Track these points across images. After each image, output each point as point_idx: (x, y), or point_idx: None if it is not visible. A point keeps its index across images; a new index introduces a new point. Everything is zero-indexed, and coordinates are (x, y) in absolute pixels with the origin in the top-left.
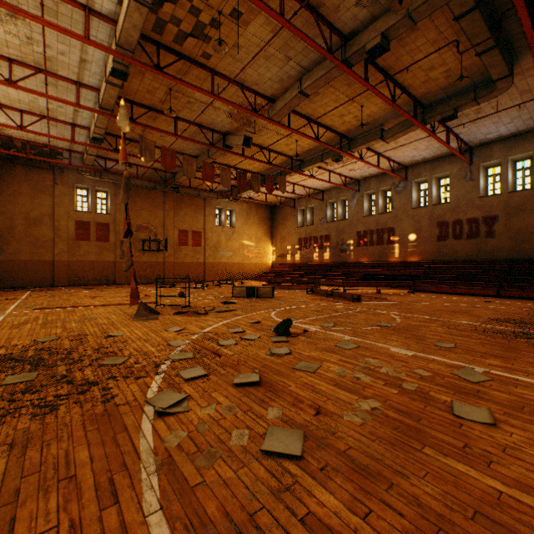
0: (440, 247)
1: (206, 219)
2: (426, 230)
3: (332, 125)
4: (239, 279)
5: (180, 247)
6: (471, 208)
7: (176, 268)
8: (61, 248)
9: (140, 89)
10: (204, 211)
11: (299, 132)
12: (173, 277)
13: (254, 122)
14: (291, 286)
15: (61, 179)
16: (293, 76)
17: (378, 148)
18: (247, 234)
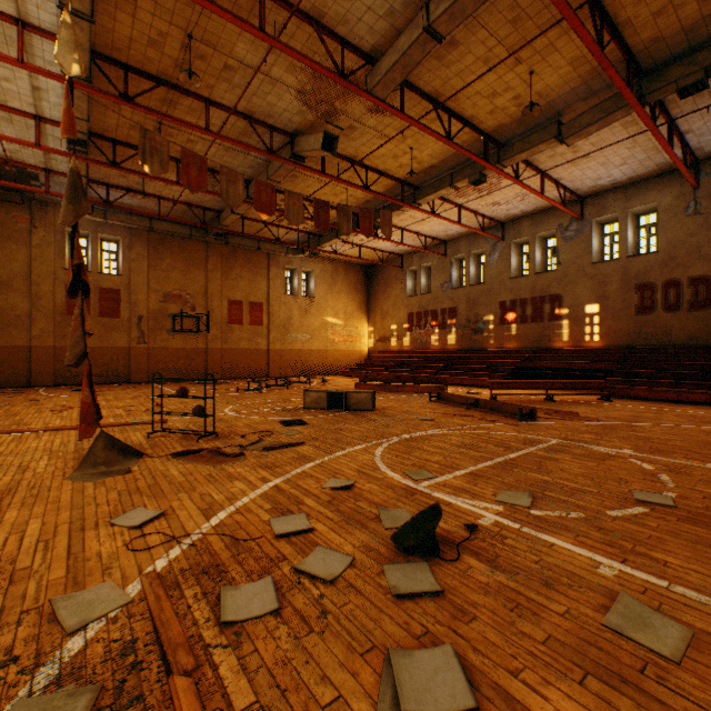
0: (642, 324)
1: (270, 284)
2: (617, 298)
3: (473, 116)
4: (319, 373)
5: (231, 326)
6: (697, 259)
7: (225, 357)
8: (42, 327)
9: (136, 37)
10: (268, 273)
11: (418, 123)
12: (221, 371)
13: (340, 110)
14: (401, 387)
15: (42, 220)
16: (413, 0)
17: (543, 162)
18: (332, 307)
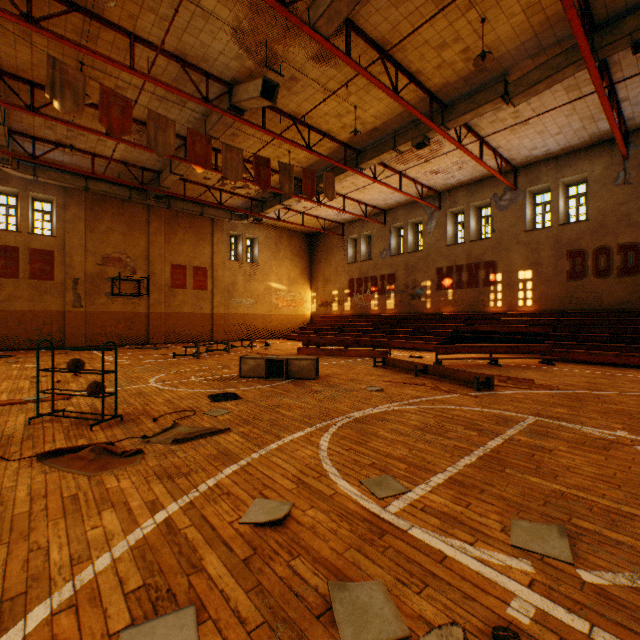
0: (573, 289)
1: (215, 249)
2: (549, 264)
3: (420, 71)
4: (263, 337)
5: (174, 290)
6: (627, 227)
7: (167, 321)
8: None
9: None
10: (212, 238)
11: (364, 70)
12: (163, 335)
13: (281, 56)
14: (344, 351)
15: None
16: None
17: (484, 128)
18: (276, 273)
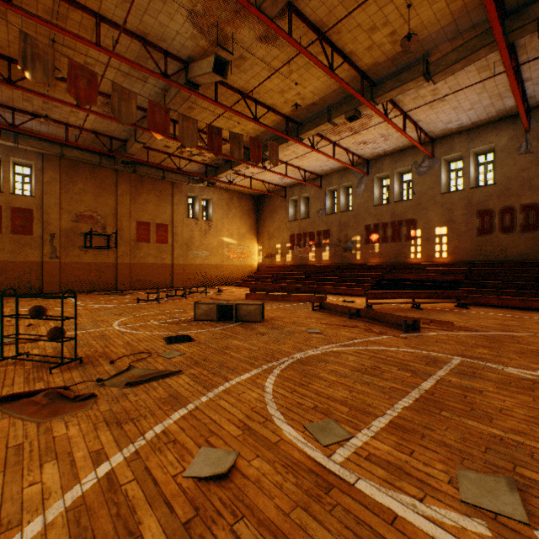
0: (482, 243)
1: (174, 208)
2: (461, 222)
3: (353, 52)
4: (217, 284)
5: (139, 244)
6: (528, 190)
7: (133, 271)
8: None
9: None
10: (172, 199)
11: (305, 49)
12: (130, 283)
13: (231, 37)
14: (286, 297)
15: None
16: None
17: (407, 104)
18: (227, 229)
